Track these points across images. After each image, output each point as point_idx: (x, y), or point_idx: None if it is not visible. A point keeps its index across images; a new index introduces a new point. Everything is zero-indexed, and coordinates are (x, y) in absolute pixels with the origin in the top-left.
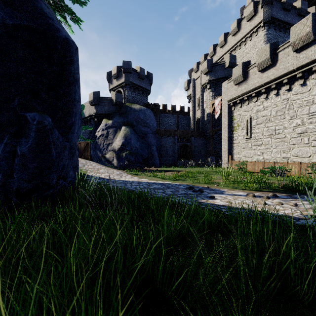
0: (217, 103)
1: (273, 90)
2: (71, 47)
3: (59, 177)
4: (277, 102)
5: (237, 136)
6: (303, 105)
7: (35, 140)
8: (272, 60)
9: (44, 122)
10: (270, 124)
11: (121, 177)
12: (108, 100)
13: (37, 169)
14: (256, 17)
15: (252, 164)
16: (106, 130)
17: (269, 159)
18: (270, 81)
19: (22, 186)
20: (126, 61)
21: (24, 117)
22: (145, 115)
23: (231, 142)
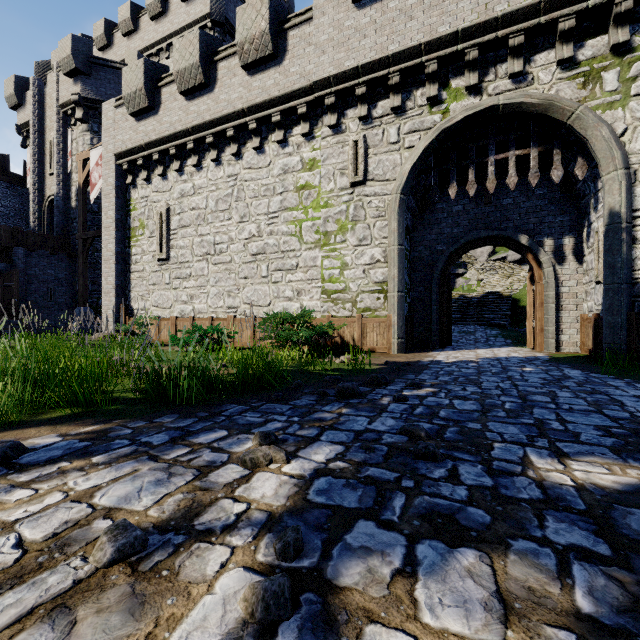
0: (96, 160)
1: (211, 149)
2: None
3: None
4: (218, 180)
5: (140, 252)
6: (261, 194)
7: None
8: (206, 75)
9: None
10: (207, 228)
11: None
12: None
13: None
14: (200, 0)
15: (170, 325)
16: None
17: (204, 311)
18: (203, 125)
19: None
20: None
21: None
22: None
23: (128, 269)
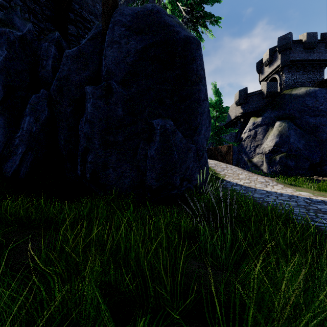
0: None
1: None
2: (192, 44)
3: (183, 178)
4: None
5: None
6: None
7: (160, 143)
8: None
9: (166, 126)
10: None
11: (266, 186)
12: (257, 94)
13: (162, 169)
14: None
15: None
16: (253, 129)
17: None
18: None
19: (152, 184)
20: (282, 37)
21: (152, 124)
22: (317, 99)
23: None
